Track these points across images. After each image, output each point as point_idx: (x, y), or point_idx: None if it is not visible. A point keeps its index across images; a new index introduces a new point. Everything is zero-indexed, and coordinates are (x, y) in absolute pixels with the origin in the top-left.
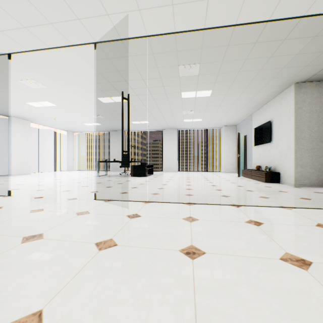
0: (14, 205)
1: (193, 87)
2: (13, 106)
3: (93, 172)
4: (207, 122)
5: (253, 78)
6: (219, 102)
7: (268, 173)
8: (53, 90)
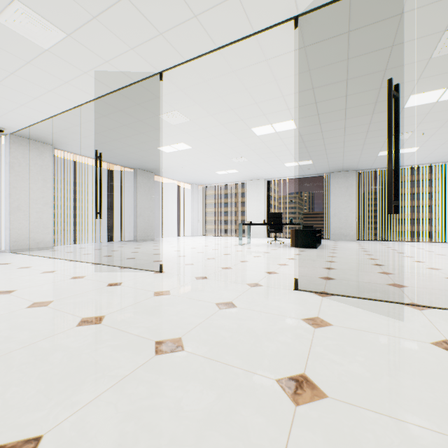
0: (181, 290)
1: (445, 78)
2: (142, 154)
3: (225, 238)
4: (426, 153)
5: None
6: None
7: None
8: (196, 123)
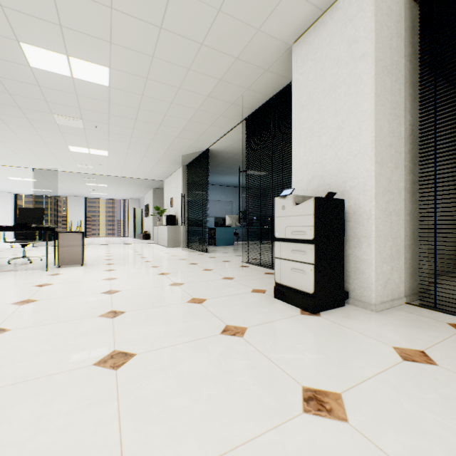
0: None
1: (94, 183)
2: None
3: None
4: (114, 195)
5: (129, 185)
6: (116, 189)
7: (145, 234)
8: None
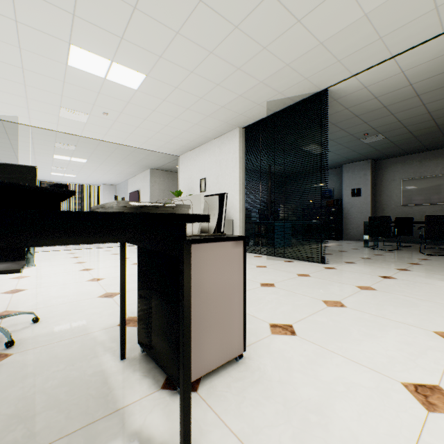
0: None
1: (68, 154)
2: None
3: None
4: (83, 179)
5: (121, 161)
6: (96, 167)
7: None
8: None
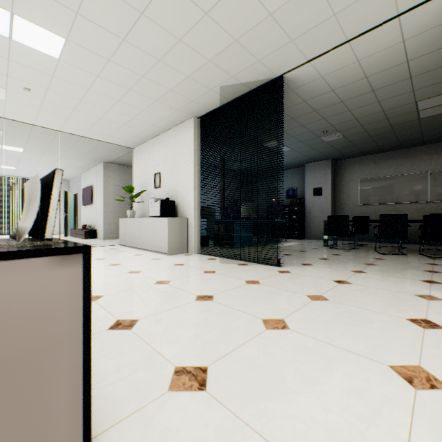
0: None
1: None
2: None
3: None
4: (27, 172)
5: (67, 152)
6: (38, 159)
7: (88, 230)
8: None
